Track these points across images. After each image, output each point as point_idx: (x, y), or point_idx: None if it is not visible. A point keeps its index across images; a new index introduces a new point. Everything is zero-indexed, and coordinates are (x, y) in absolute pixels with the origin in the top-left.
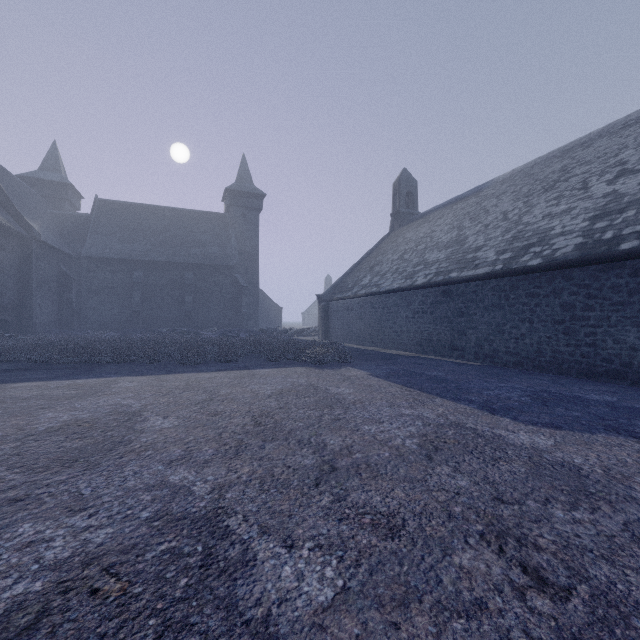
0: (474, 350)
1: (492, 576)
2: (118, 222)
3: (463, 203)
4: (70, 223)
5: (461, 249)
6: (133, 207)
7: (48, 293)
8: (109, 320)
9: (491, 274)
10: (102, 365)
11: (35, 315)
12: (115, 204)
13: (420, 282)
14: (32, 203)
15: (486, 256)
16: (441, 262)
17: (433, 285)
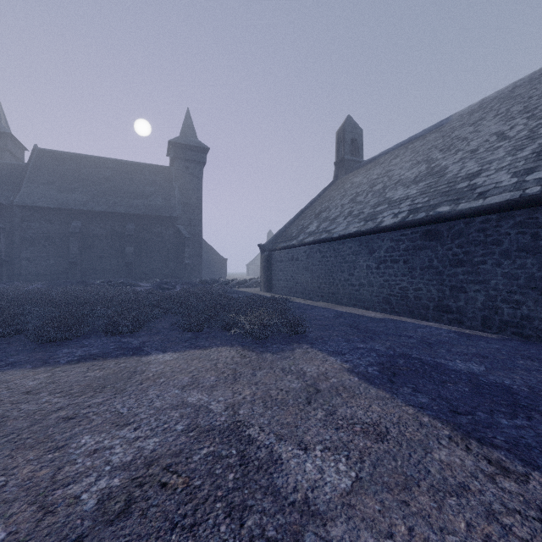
0: (482, 314)
1: None
2: (57, 171)
3: (421, 141)
4: (6, 171)
5: (442, 180)
6: (74, 157)
7: None
8: (45, 271)
9: (521, 201)
10: None
11: None
12: (55, 154)
13: (389, 222)
14: None
15: (495, 181)
16: (414, 197)
17: (410, 225)
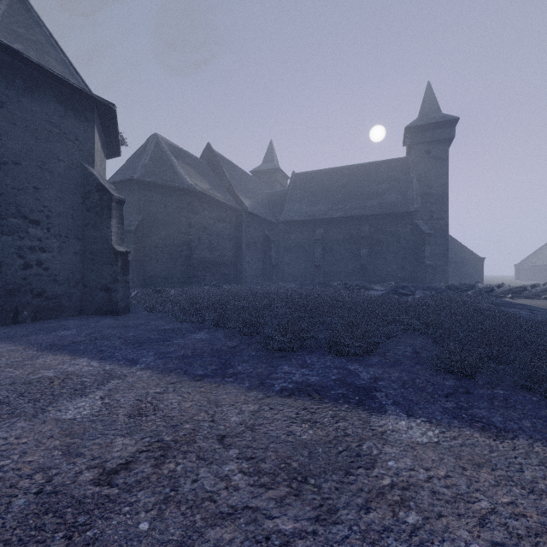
0: None
1: None
2: (306, 189)
3: None
4: (276, 198)
5: None
6: (318, 174)
7: (255, 252)
8: (298, 273)
9: None
10: (199, 330)
11: (245, 270)
12: (305, 175)
13: None
14: (251, 187)
15: None
16: None
17: None
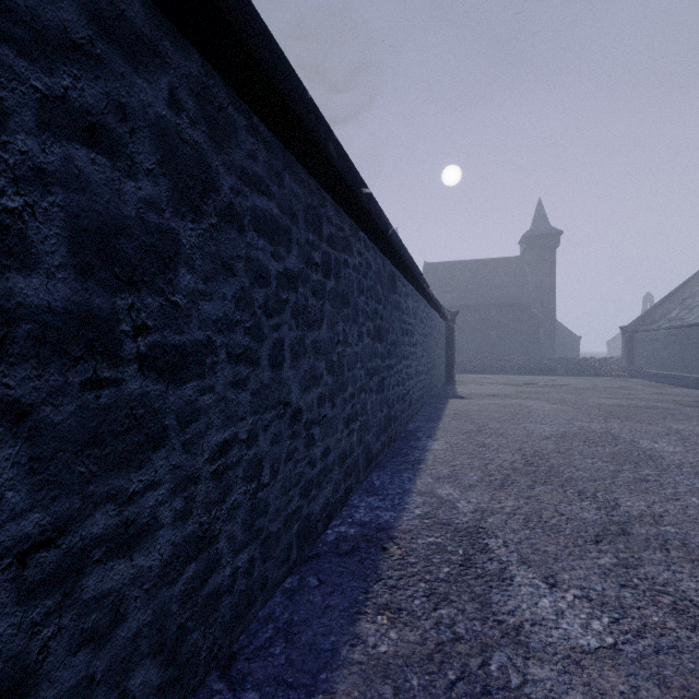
0: None
1: (634, 395)
2: (439, 278)
3: None
4: None
5: None
6: (448, 265)
7: None
8: None
9: None
10: (479, 372)
11: None
12: (436, 265)
13: None
14: None
15: None
16: None
17: None
